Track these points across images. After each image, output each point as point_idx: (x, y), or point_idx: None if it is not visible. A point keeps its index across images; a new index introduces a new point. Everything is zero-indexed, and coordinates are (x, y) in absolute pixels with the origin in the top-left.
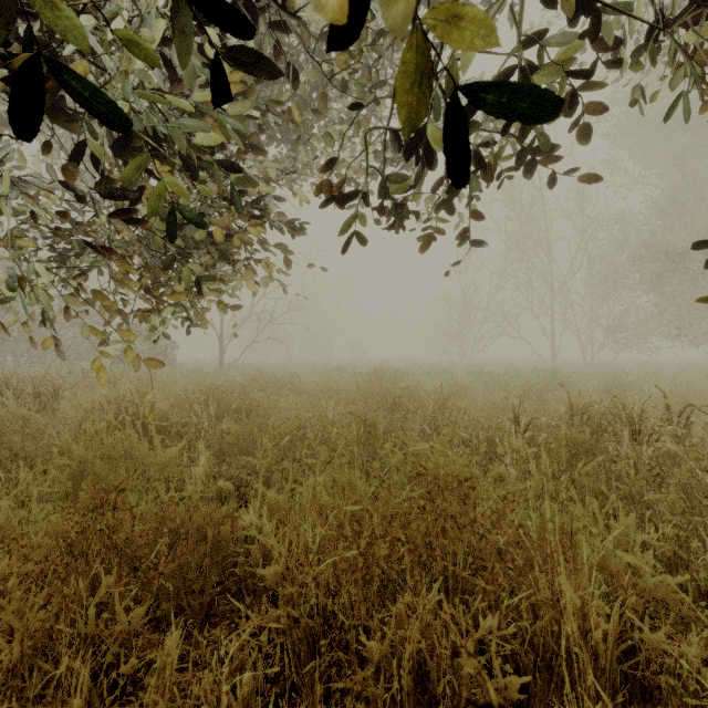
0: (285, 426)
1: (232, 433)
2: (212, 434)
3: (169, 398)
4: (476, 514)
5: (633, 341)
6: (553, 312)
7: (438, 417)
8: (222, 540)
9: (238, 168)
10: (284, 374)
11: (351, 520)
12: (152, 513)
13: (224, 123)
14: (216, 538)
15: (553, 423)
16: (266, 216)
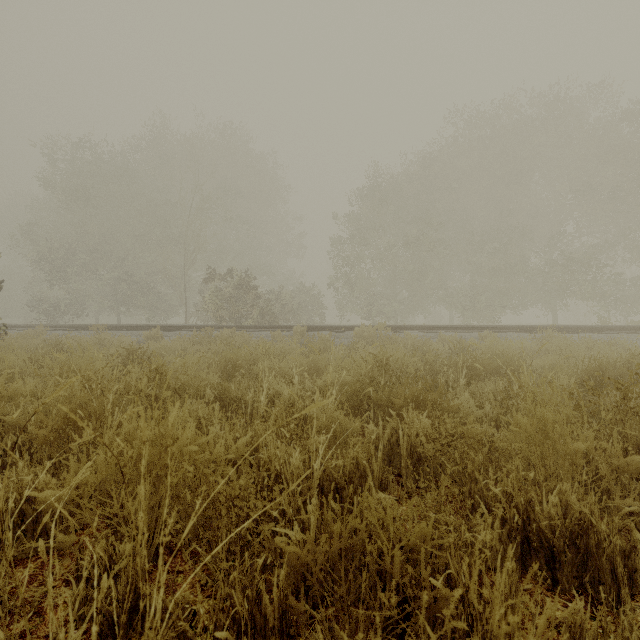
0: None
1: None
2: None
3: None
4: None
5: None
6: None
7: None
8: None
9: None
10: None
11: None
12: None
13: None
14: None
15: None
16: None
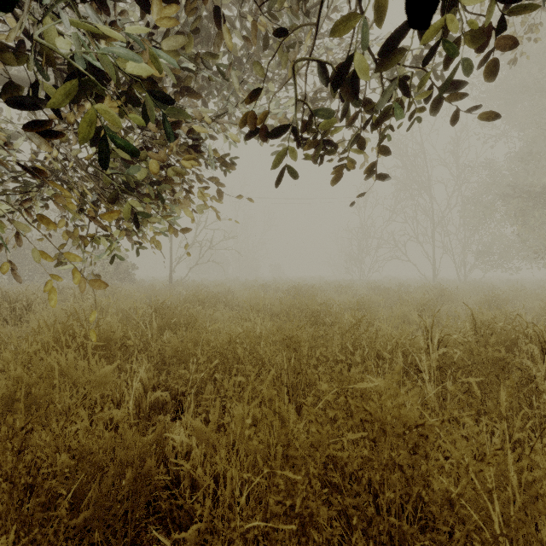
0: (217, 342)
1: (172, 344)
2: (154, 345)
3: (124, 311)
4: (429, 468)
5: (498, 263)
6: (434, 240)
7: (356, 333)
8: (146, 474)
9: (170, 98)
10: (221, 290)
11: (281, 456)
12: (76, 441)
13: (155, 53)
14: (141, 467)
15: (465, 340)
16: (202, 156)
